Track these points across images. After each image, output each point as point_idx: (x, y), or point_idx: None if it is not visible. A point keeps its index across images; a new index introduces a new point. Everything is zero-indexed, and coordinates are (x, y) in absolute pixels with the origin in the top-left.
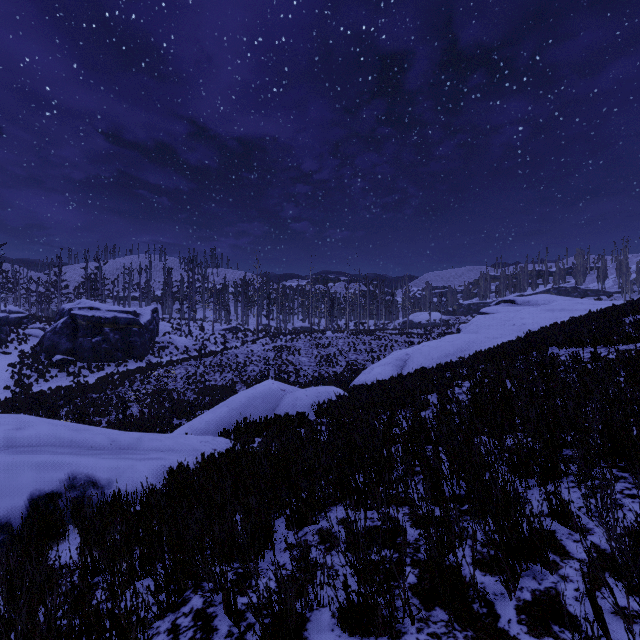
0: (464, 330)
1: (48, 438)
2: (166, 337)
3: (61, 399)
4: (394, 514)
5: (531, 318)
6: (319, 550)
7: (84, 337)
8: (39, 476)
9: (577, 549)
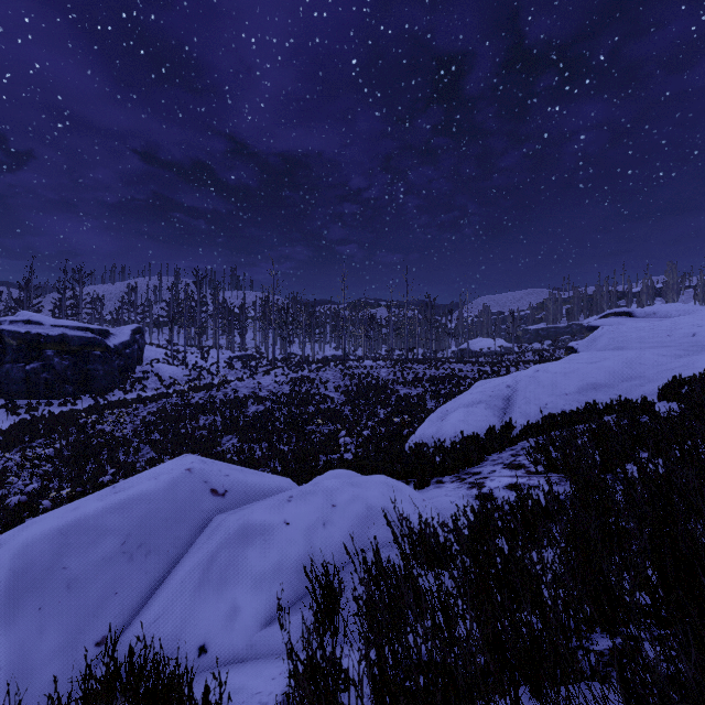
0: (584, 349)
1: None
2: (149, 365)
3: None
4: None
5: None
6: None
7: (13, 363)
8: None
9: None
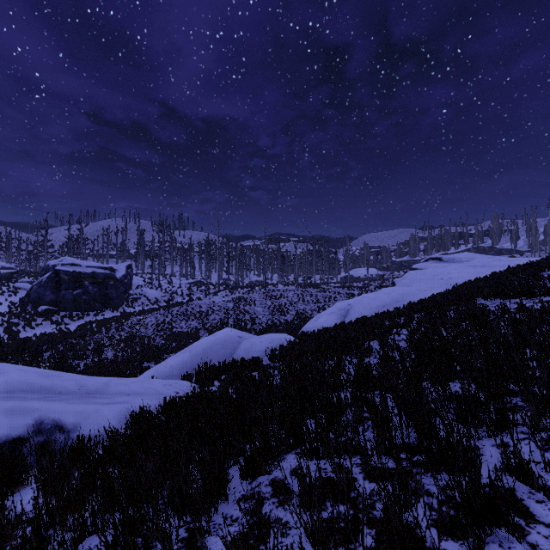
0: (398, 283)
1: (18, 384)
2: (139, 290)
3: (44, 344)
4: (348, 468)
5: (457, 273)
6: (272, 503)
7: (66, 290)
8: (7, 422)
9: (542, 511)
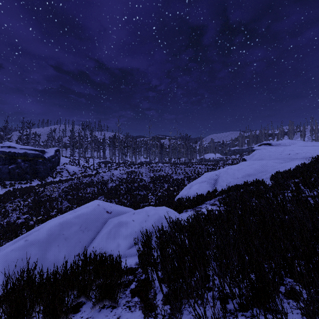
0: (249, 159)
1: None
2: (63, 166)
3: None
4: None
5: (299, 150)
6: None
7: (3, 165)
8: None
9: None
